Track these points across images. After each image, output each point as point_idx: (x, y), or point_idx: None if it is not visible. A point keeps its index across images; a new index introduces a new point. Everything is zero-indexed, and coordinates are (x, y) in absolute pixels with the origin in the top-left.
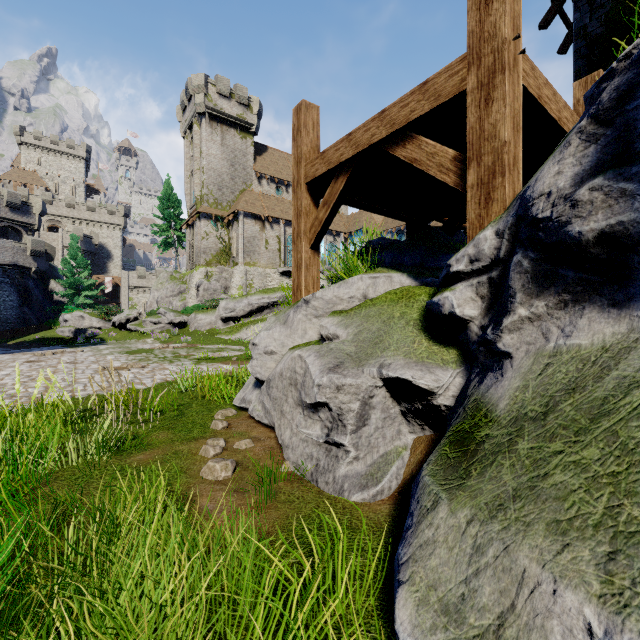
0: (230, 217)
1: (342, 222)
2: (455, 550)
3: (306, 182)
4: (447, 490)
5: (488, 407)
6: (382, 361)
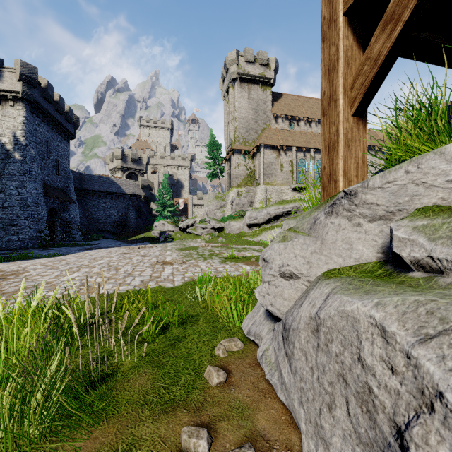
0: (254, 150)
1: None
2: None
3: (346, 9)
4: None
5: None
6: None
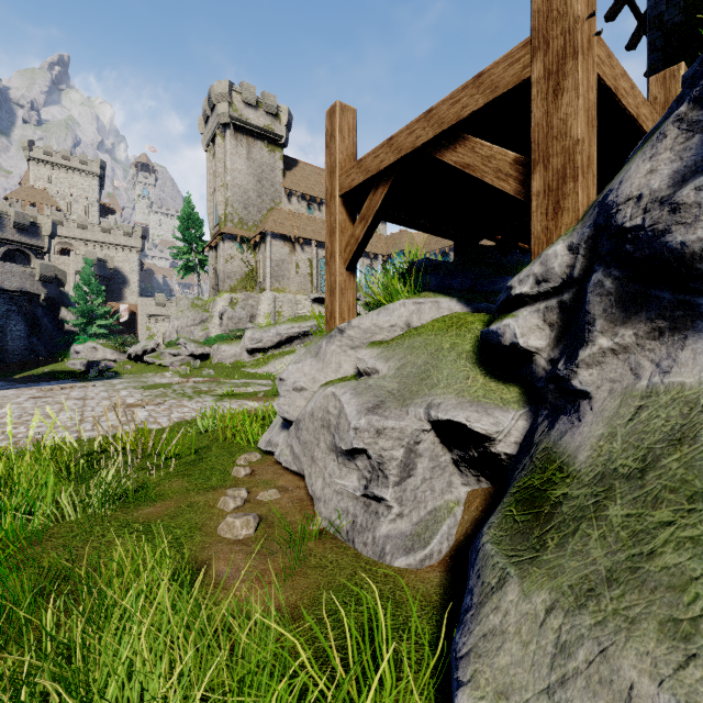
0: (257, 238)
1: (380, 243)
2: (531, 647)
3: (341, 194)
4: (516, 564)
5: (563, 459)
6: (430, 400)
